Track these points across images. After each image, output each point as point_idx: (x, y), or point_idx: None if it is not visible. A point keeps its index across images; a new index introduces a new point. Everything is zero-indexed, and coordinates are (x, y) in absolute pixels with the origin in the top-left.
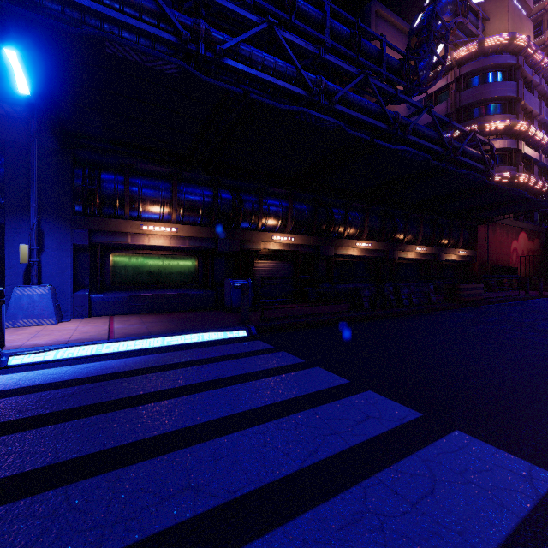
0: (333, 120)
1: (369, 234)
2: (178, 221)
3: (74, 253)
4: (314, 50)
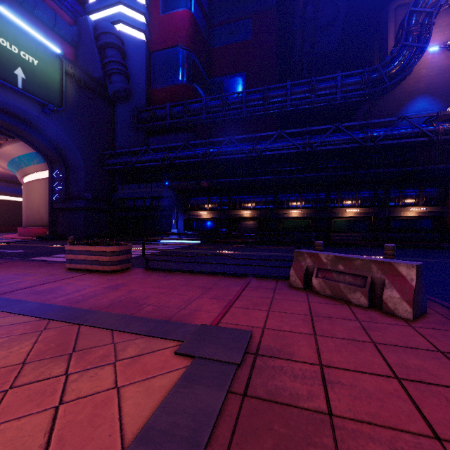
0: (223, 180)
1: (306, 204)
2: (211, 209)
3: (185, 221)
4: (251, 135)
